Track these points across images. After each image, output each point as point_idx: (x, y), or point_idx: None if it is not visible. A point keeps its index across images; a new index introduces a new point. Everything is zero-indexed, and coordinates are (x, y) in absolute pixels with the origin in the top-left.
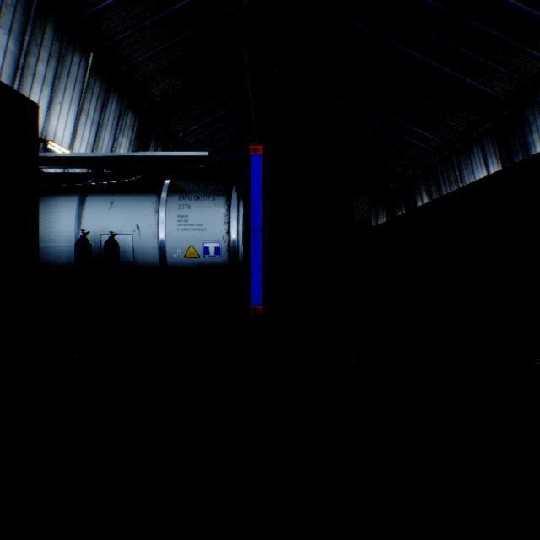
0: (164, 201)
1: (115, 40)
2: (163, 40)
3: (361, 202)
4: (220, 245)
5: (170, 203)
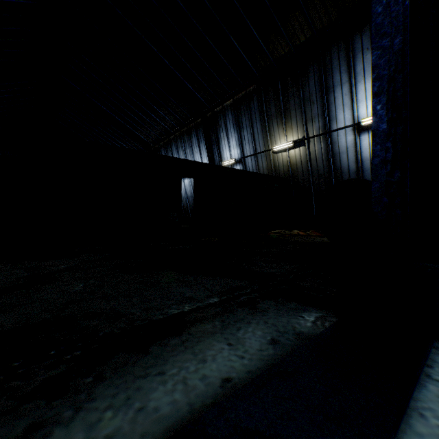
0: None
1: None
2: None
3: None
4: None
5: None
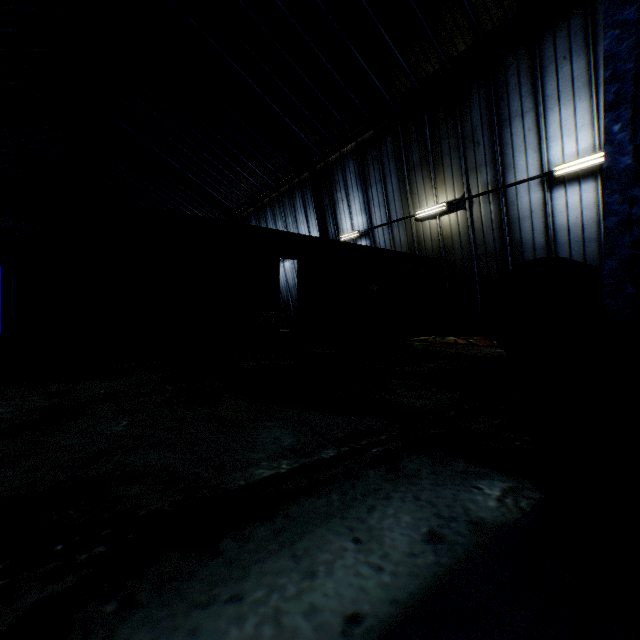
0: None
1: None
2: None
3: None
4: None
5: None
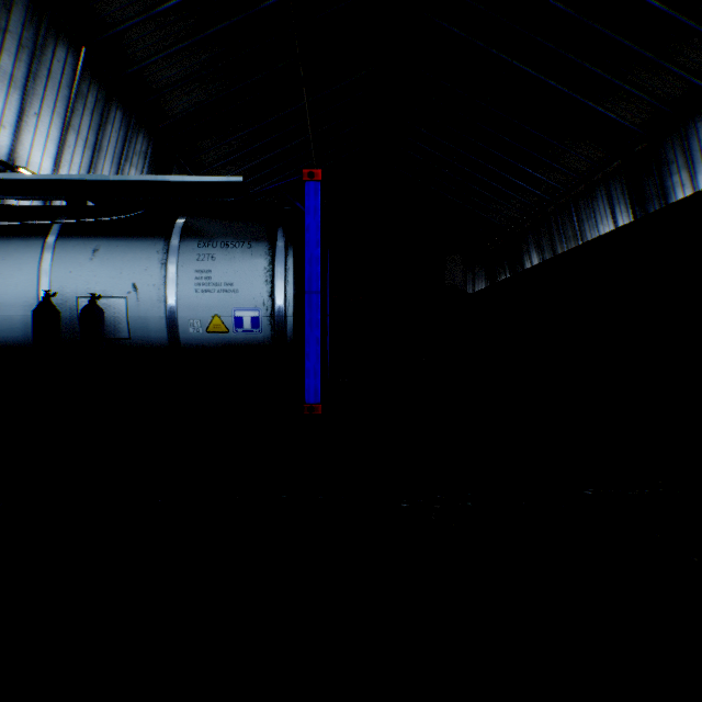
0: (176, 248)
1: (117, 29)
2: (186, 33)
3: (453, 262)
4: (259, 314)
5: (185, 252)
